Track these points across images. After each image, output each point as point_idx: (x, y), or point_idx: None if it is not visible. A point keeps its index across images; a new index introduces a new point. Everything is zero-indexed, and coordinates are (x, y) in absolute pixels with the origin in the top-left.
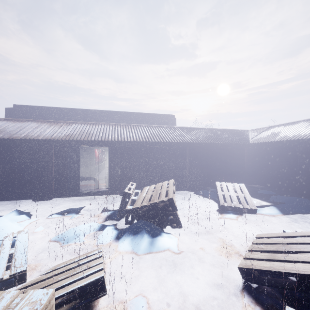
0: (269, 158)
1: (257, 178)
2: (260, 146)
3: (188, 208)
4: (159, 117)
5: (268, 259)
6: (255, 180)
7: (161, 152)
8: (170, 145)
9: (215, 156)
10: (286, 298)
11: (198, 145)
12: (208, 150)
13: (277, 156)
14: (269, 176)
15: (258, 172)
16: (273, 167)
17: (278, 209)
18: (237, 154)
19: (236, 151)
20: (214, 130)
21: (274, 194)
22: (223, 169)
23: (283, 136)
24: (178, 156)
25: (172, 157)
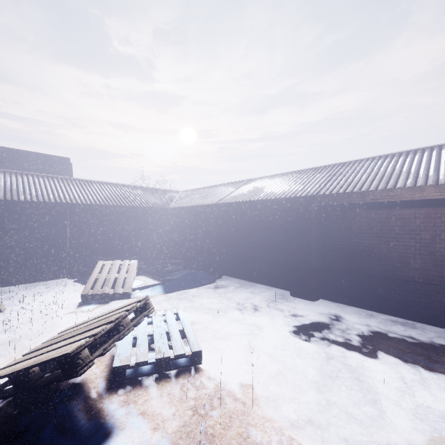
0: (187, 226)
1: (178, 251)
2: (178, 211)
3: (39, 306)
4: (37, 158)
5: (18, 362)
6: (176, 254)
7: (11, 218)
8: (28, 206)
9: (120, 224)
10: (19, 407)
11: (88, 208)
12: (108, 215)
13: (193, 224)
14: (186, 248)
15: (179, 244)
16: (190, 237)
17: (164, 288)
18: (154, 221)
19: (152, 218)
20: (128, 188)
21: (180, 270)
22: (133, 242)
23: (198, 200)
24: (49, 224)
25: (37, 226)
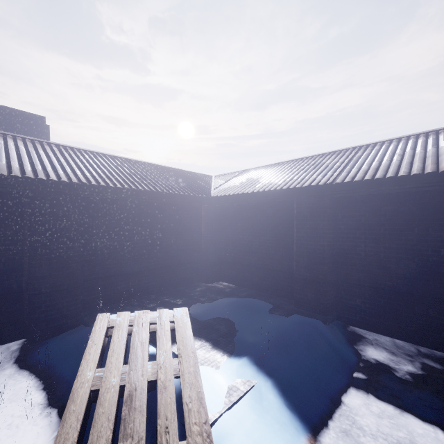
0: (244, 228)
1: (225, 267)
2: (230, 202)
3: None
4: None
5: None
6: (221, 272)
7: None
8: None
9: (134, 224)
10: None
11: (71, 191)
12: (112, 207)
13: (258, 224)
14: (243, 263)
15: (226, 256)
16: (252, 246)
17: (279, 398)
18: (186, 219)
19: (184, 213)
20: (141, 164)
21: (257, 314)
22: (155, 256)
23: (267, 183)
24: None
25: None
